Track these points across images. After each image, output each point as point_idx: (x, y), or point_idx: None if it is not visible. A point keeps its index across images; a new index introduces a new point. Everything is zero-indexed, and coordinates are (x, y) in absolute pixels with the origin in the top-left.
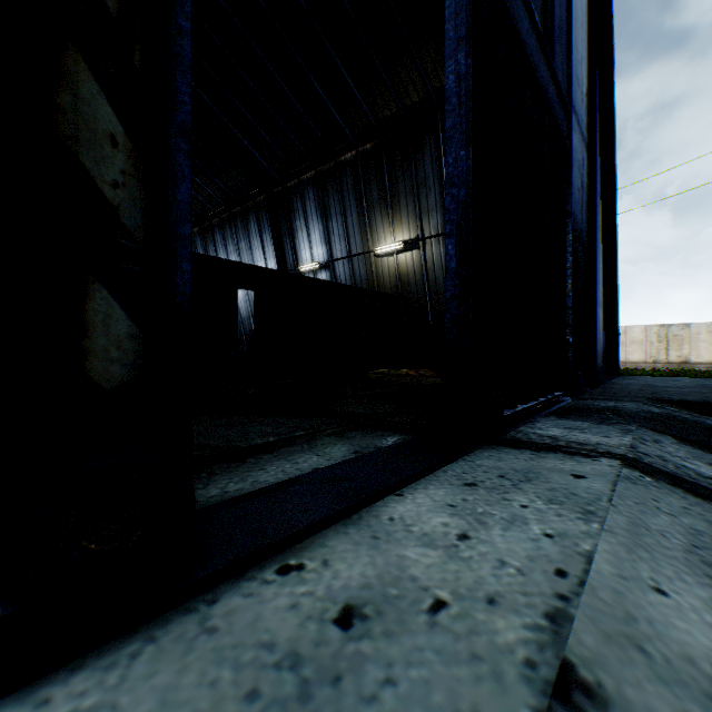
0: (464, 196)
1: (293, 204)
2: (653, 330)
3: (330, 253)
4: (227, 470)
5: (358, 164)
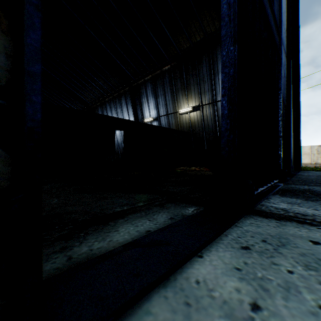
0: (232, 72)
1: (141, 91)
2: (315, 148)
3: (158, 113)
4: (96, 230)
5: (171, 71)
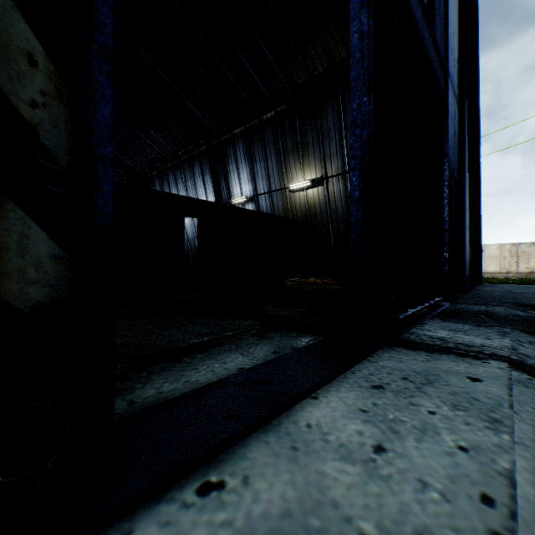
0: (366, 135)
1: (227, 152)
2: (506, 248)
3: (255, 189)
4: (165, 369)
5: (276, 121)
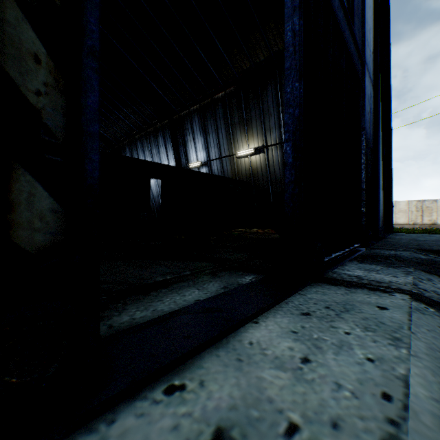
0: (298, 113)
1: (185, 125)
2: (413, 204)
3: (208, 155)
4: (136, 300)
5: (226, 100)
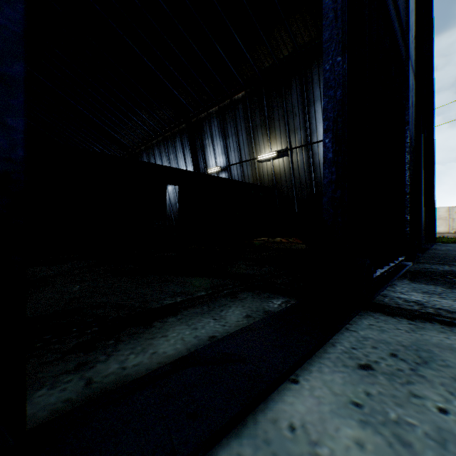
0: (340, 95)
1: (203, 129)
2: (454, 210)
3: (228, 160)
4: (133, 335)
5: (247, 100)
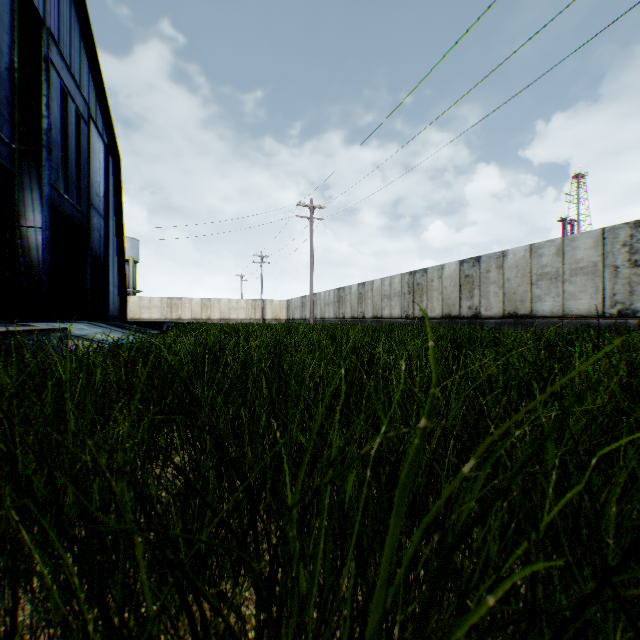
0: (50, 266)
1: None
2: (166, 301)
3: None
4: None
5: None
